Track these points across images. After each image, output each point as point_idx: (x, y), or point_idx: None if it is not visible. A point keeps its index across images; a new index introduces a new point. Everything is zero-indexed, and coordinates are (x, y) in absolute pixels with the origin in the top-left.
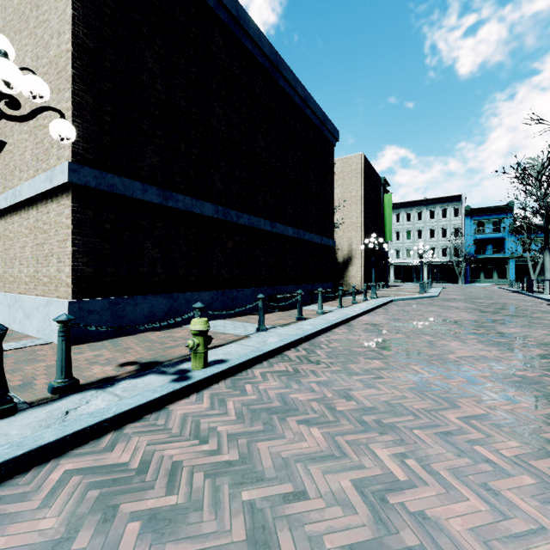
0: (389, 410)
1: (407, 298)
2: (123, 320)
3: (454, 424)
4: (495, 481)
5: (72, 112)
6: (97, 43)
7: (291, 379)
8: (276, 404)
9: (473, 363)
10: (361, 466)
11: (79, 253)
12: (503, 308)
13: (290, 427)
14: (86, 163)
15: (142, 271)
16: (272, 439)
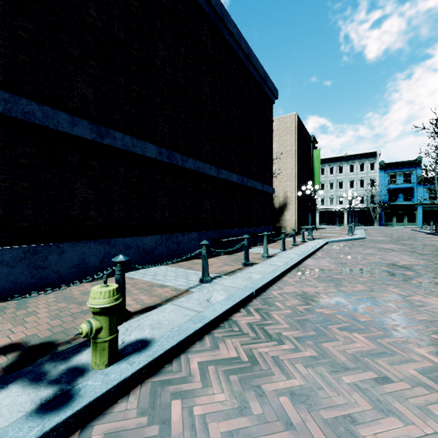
0: None
1: (340, 240)
2: (44, 271)
3: None
4: None
5: None
6: None
7: (247, 382)
8: None
9: None
10: None
11: None
12: (436, 250)
13: None
14: None
15: (71, 215)
16: None
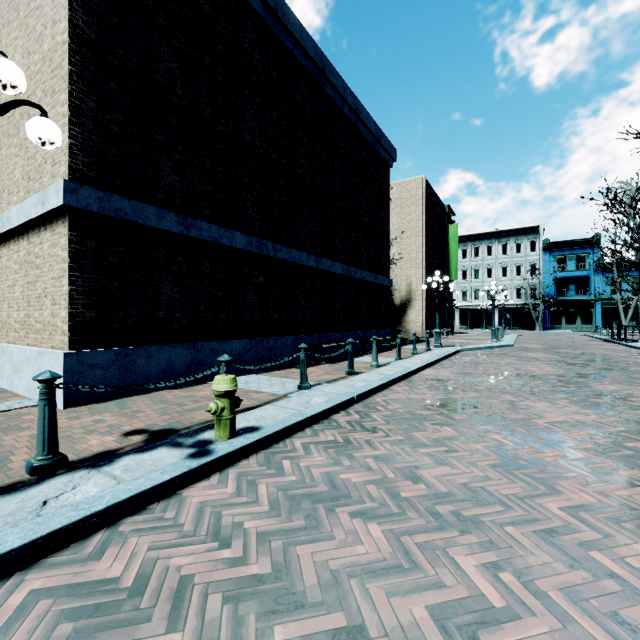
0: (470, 497)
1: (477, 348)
2: (133, 375)
3: (557, 518)
4: (628, 609)
5: (69, 118)
6: (101, 34)
7: (341, 452)
8: (322, 488)
9: (569, 431)
10: (439, 583)
11: (78, 294)
12: (593, 359)
13: (341, 522)
14: (87, 182)
15: (157, 316)
16: (317, 541)
